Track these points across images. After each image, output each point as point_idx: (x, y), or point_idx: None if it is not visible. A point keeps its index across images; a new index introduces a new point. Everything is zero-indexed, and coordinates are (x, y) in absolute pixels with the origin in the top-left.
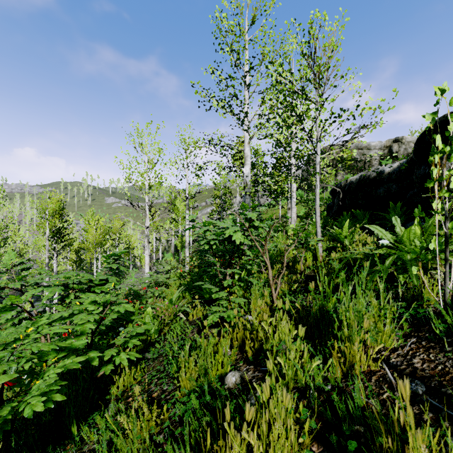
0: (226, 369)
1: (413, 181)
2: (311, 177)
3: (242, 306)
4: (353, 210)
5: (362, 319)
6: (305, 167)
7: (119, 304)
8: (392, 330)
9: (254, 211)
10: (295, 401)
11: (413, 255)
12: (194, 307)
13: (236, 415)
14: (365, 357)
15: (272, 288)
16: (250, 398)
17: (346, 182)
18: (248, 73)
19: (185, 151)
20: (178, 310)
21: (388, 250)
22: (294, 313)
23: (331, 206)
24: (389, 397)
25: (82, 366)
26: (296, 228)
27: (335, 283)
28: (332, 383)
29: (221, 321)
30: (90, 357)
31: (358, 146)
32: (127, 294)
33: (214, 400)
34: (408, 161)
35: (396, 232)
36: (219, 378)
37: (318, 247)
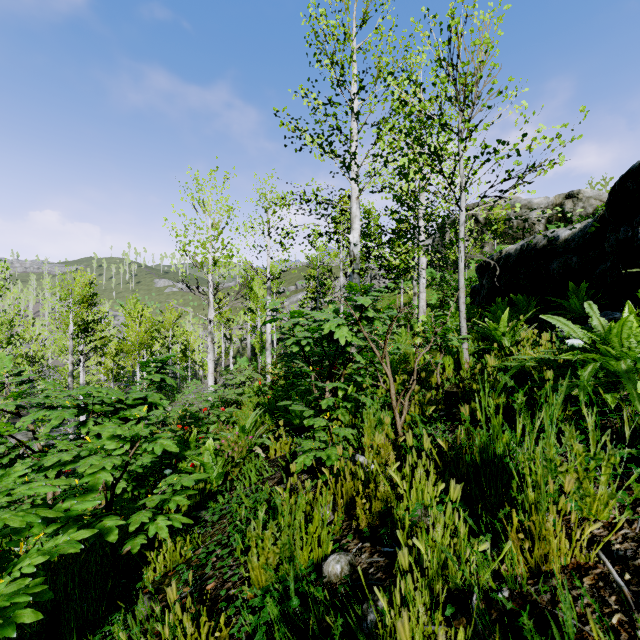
0: (325, 548)
1: (605, 251)
2: (446, 249)
3: (349, 440)
4: (512, 295)
5: (555, 471)
6: (437, 235)
7: (155, 439)
8: (611, 492)
9: (367, 295)
10: (446, 618)
11: (639, 364)
12: (277, 438)
13: (342, 639)
14: (568, 542)
15: (396, 412)
16: (367, 609)
17: (500, 255)
18: (356, 97)
19: (266, 212)
20: (253, 442)
21: (584, 355)
22: (436, 457)
23: (477, 290)
24: (624, 623)
25: (96, 538)
26: (427, 321)
27: (495, 405)
28: (510, 586)
29: (317, 462)
30: (104, 528)
31: (514, 205)
32: (180, 417)
33: (306, 606)
34: (597, 221)
35: (593, 326)
36: (314, 563)
37: (463, 349)
